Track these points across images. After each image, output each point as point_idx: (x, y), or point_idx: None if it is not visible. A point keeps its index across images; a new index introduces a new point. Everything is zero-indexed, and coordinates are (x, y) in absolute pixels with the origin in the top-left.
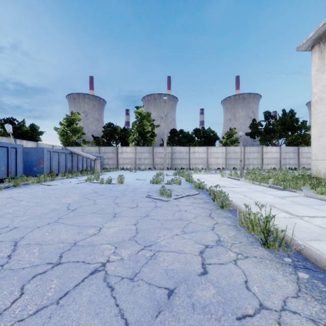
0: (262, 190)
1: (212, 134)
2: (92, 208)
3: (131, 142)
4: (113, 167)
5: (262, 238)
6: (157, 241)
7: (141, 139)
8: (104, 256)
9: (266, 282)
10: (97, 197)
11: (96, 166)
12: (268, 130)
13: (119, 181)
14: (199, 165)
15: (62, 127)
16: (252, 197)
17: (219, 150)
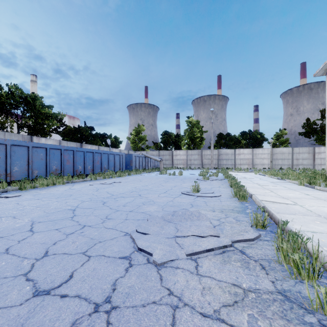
0: (268, 180)
1: (259, 136)
2: (174, 181)
3: (183, 146)
4: (169, 166)
5: (231, 185)
6: (199, 186)
7: (192, 143)
8: (185, 186)
9: (224, 190)
10: (173, 179)
11: (160, 165)
12: (325, 128)
13: (180, 174)
14: (244, 165)
15: (132, 136)
16: (254, 181)
17: (265, 151)
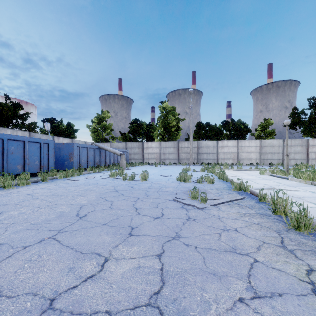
0: None
1: (242, 127)
2: (105, 215)
3: (156, 137)
4: (138, 162)
5: None
6: None
7: (166, 133)
8: None
9: None
10: (115, 198)
11: (121, 161)
12: (314, 119)
13: (143, 178)
14: (228, 160)
15: (93, 124)
16: None
17: (252, 143)
